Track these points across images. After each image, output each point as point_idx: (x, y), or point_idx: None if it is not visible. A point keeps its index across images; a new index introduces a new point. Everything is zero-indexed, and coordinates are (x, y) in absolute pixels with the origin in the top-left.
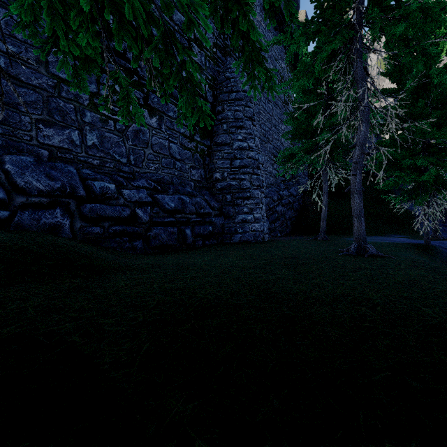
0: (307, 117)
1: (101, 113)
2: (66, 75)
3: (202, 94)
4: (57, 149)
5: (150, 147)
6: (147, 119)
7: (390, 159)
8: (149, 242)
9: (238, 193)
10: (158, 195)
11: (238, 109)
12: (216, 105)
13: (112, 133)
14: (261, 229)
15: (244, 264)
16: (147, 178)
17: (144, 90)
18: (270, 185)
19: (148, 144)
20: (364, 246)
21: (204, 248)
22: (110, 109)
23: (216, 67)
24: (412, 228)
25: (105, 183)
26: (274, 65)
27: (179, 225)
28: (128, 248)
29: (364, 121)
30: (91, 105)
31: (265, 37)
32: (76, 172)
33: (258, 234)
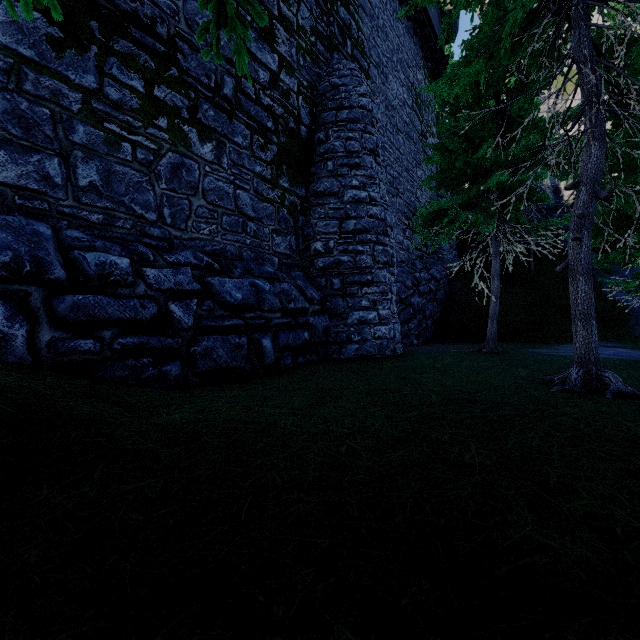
0: (467, 149)
1: (107, 128)
2: (34, 51)
3: (293, 110)
4: (14, 191)
5: (201, 195)
6: (194, 146)
7: (613, 216)
8: (194, 365)
9: (352, 274)
10: (214, 278)
11: (352, 136)
12: (315, 130)
13: (128, 167)
14: (391, 335)
15: (377, 423)
16: (196, 249)
17: (189, 94)
18: (400, 263)
19: (197, 189)
20: (599, 373)
21: (296, 372)
22: (125, 122)
23: (315, 68)
24: (628, 330)
25: (110, 255)
26: (405, 74)
27: (251, 331)
28: (152, 377)
29: (597, 137)
30: (87, 113)
31: (392, 29)
32: (50, 234)
33: (385, 343)
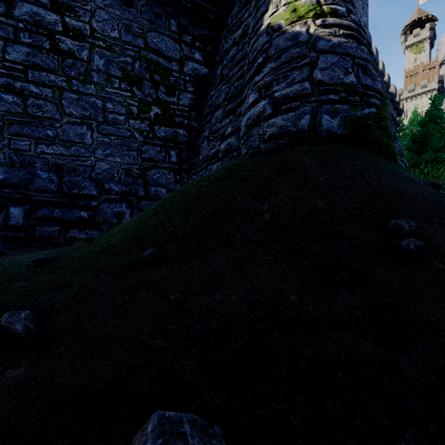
0: None
1: None
2: None
3: None
4: None
5: None
6: None
7: None
8: None
9: None
10: None
11: None
12: None
13: None
14: None
15: None
16: None
17: None
18: None
19: None
20: None
21: None
22: None
23: None
24: None
25: None
26: None
27: None
28: None
29: None
30: None
31: None
32: None
33: None
